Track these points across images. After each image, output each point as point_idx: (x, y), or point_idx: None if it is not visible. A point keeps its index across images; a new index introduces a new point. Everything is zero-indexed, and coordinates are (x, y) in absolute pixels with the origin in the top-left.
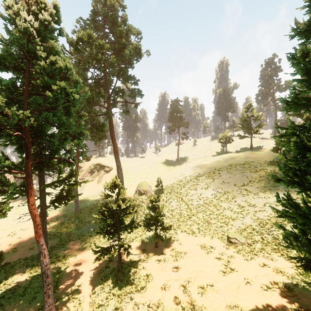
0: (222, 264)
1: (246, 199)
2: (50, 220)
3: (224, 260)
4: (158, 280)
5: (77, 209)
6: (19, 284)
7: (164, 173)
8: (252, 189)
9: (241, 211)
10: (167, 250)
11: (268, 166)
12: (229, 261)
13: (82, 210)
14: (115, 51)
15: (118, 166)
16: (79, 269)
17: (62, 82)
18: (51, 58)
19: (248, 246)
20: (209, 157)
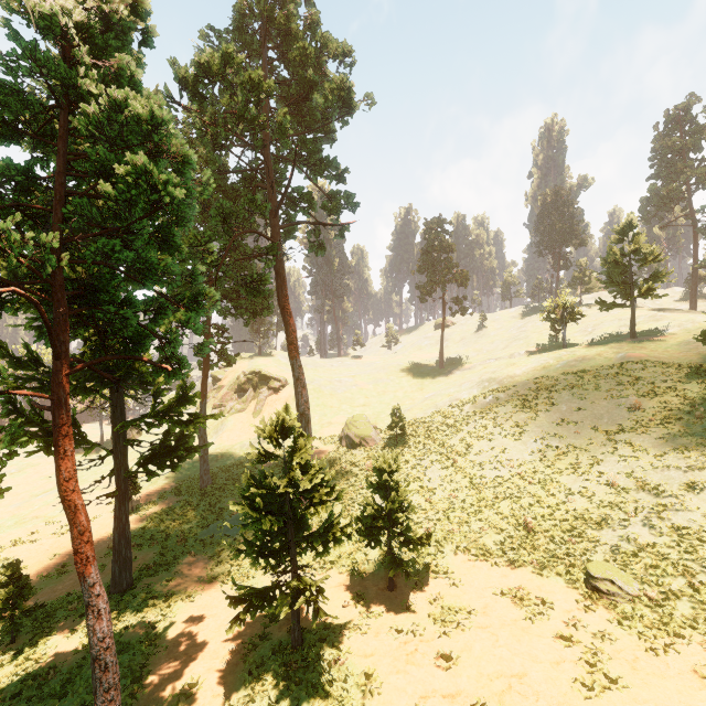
0: (578, 657)
1: (630, 469)
2: (145, 501)
3: (584, 645)
4: (396, 692)
5: (206, 477)
6: (57, 661)
7: (408, 394)
8: (649, 443)
9: (620, 501)
10: (420, 598)
11: (688, 382)
12: (598, 651)
13: (217, 479)
14: (291, 102)
15: (298, 378)
16: (198, 637)
17: (141, 155)
18: (113, 93)
19: (649, 607)
20: (519, 356)
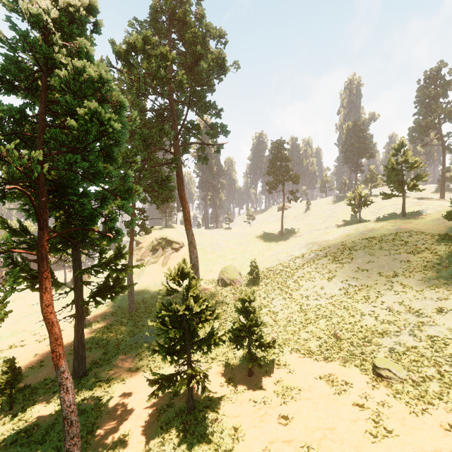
0: (368, 417)
1: (401, 299)
2: (93, 320)
3: (371, 410)
4: (253, 439)
5: (132, 305)
6: (39, 421)
7: (261, 252)
8: (413, 283)
9: (395, 319)
10: (269, 381)
11: (438, 244)
12: (380, 413)
13: (139, 306)
14: (187, 66)
15: (191, 242)
16: (128, 405)
17: (94, 102)
18: (76, 63)
19: (413, 386)
20: (331, 228)
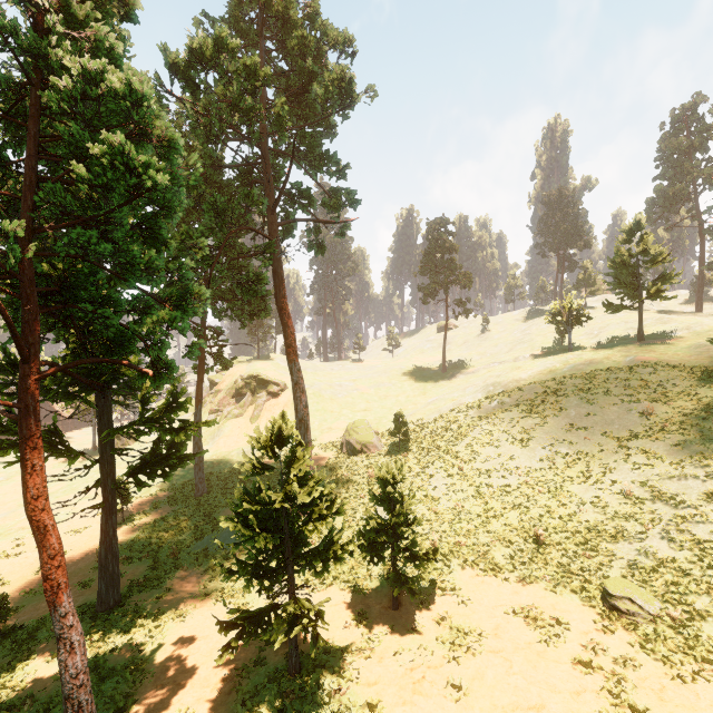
0: (600, 687)
1: (645, 477)
2: (137, 511)
3: (606, 672)
4: None
5: (201, 485)
6: (35, 690)
7: (411, 399)
8: (664, 450)
9: (636, 511)
10: (427, 618)
11: (702, 386)
12: (621, 679)
13: (213, 487)
14: (290, 94)
15: (297, 383)
16: (188, 662)
17: (118, 133)
18: (87, 64)
19: (673, 628)
20: (524, 360)
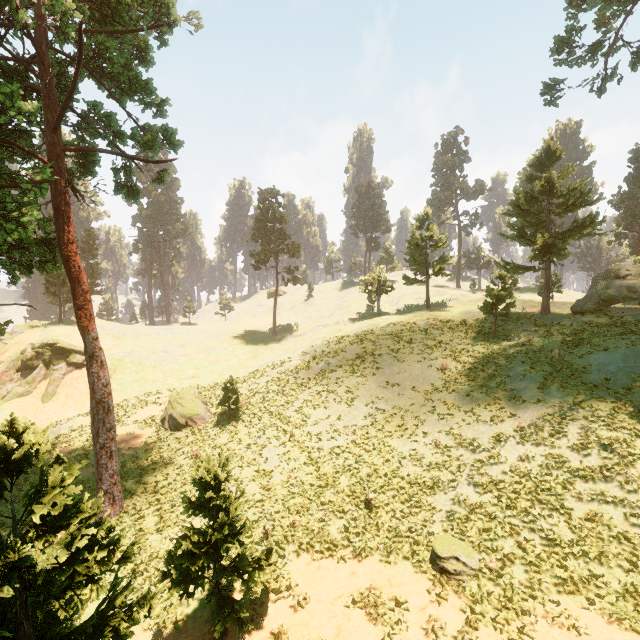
0: None
1: (449, 427)
2: None
3: None
4: None
5: None
6: None
7: (242, 363)
8: (459, 400)
9: (445, 460)
10: None
11: (476, 344)
12: None
13: None
14: None
15: (93, 354)
16: None
17: None
18: None
19: (492, 580)
20: (344, 323)
